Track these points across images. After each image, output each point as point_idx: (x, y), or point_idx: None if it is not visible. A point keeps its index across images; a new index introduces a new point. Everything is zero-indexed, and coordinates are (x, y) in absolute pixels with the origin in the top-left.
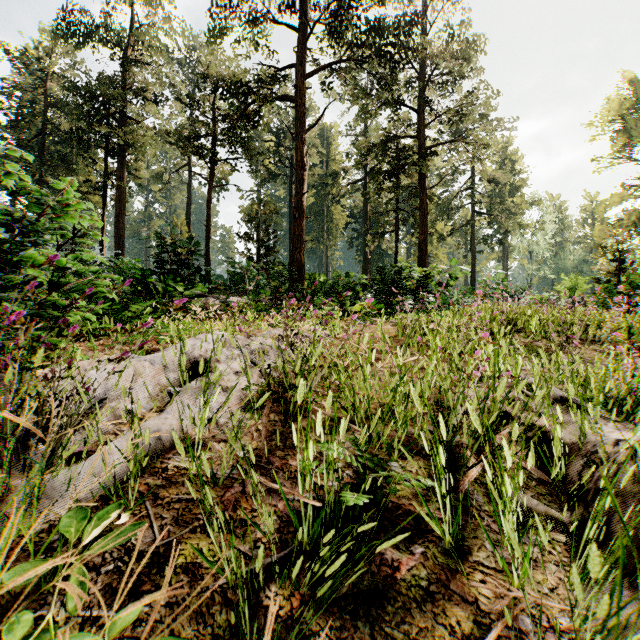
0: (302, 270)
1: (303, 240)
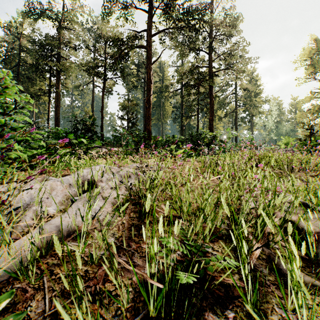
0: (150, 134)
1: (150, 119)
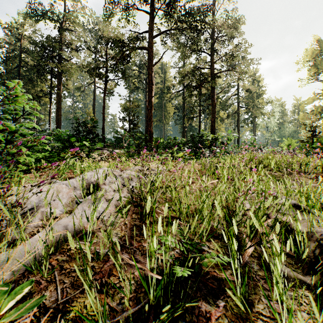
0: (151, 136)
1: (152, 120)
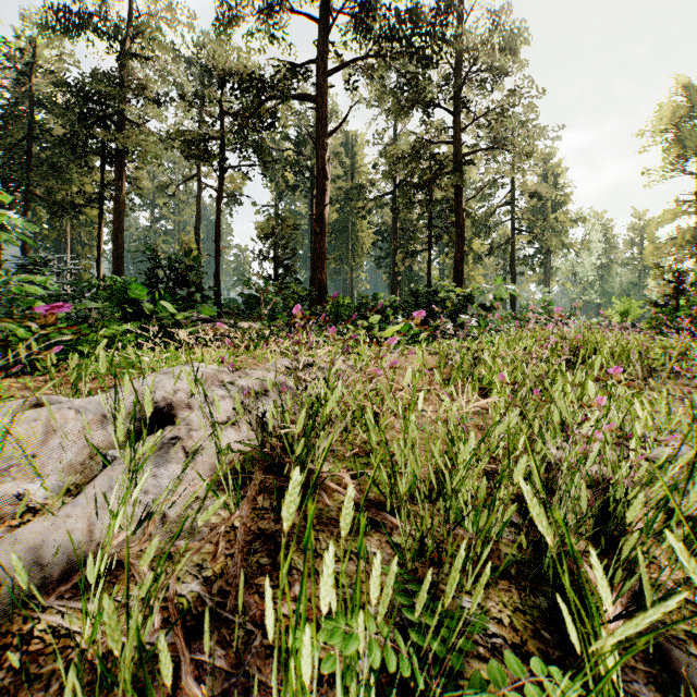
0: (324, 292)
1: (325, 258)
